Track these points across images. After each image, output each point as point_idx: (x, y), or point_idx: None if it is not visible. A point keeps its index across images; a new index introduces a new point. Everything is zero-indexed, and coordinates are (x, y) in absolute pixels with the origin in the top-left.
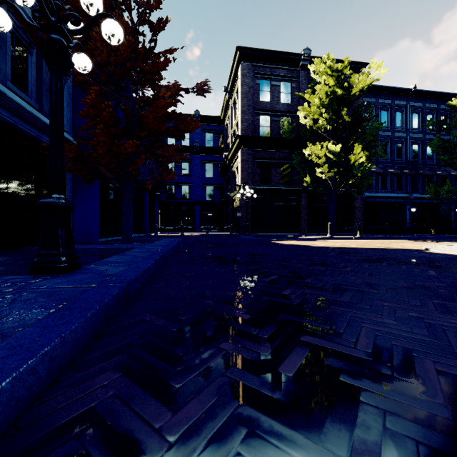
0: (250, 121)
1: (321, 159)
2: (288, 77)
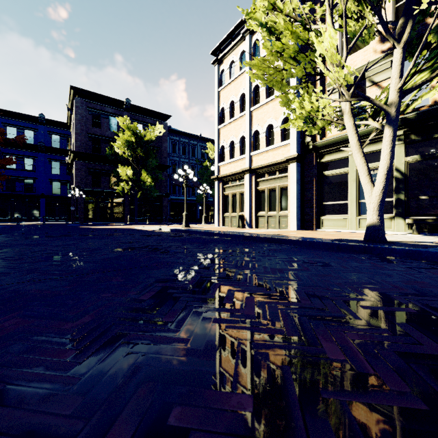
0: (83, 141)
1: (125, 177)
2: (115, 114)
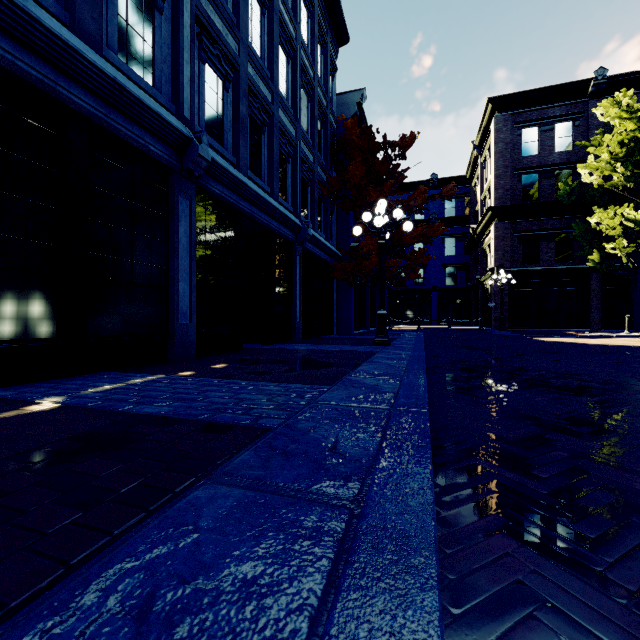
0: (508, 186)
1: (615, 230)
2: (568, 115)
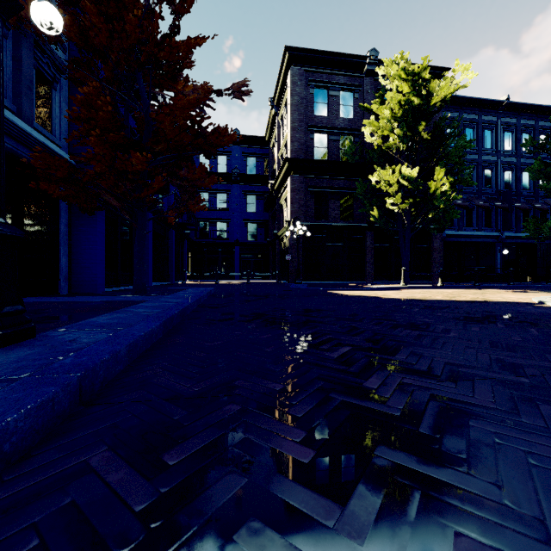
0: (303, 141)
1: (393, 187)
2: (350, 85)
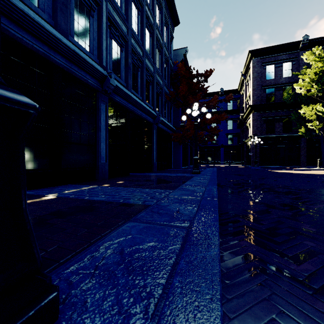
0: (259, 94)
1: (312, 116)
2: (289, 59)
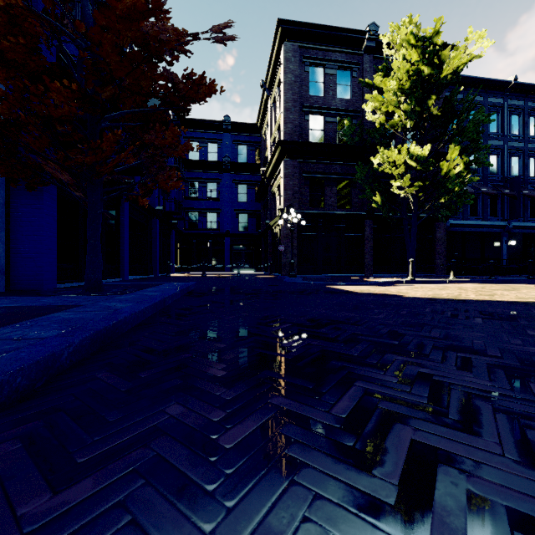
0: (297, 122)
1: (399, 169)
2: (348, 63)
